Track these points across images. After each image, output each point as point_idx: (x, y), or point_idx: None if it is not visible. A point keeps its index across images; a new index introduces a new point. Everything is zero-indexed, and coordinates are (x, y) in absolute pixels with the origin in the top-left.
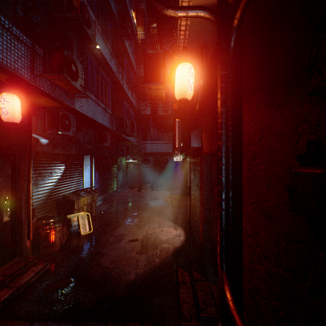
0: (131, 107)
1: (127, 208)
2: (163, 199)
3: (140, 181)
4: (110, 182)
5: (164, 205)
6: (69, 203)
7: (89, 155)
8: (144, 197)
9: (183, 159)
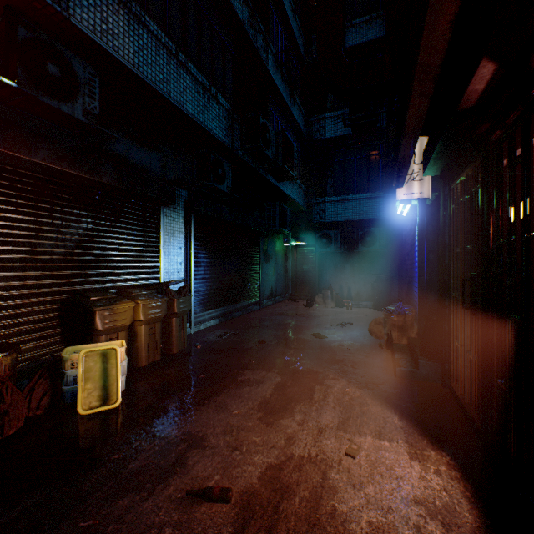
0: (291, 125)
1: (263, 340)
2: (362, 326)
3: (314, 287)
4: (242, 282)
5: (364, 343)
6: (84, 313)
7: (183, 212)
8: (315, 319)
9: (434, 190)
